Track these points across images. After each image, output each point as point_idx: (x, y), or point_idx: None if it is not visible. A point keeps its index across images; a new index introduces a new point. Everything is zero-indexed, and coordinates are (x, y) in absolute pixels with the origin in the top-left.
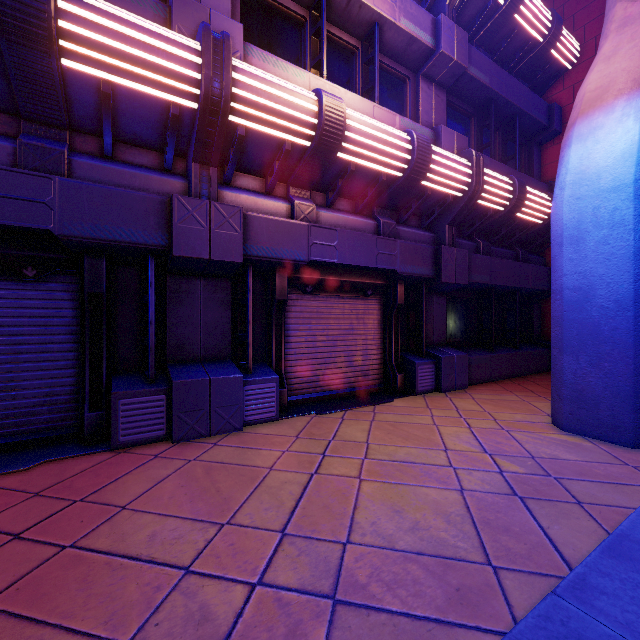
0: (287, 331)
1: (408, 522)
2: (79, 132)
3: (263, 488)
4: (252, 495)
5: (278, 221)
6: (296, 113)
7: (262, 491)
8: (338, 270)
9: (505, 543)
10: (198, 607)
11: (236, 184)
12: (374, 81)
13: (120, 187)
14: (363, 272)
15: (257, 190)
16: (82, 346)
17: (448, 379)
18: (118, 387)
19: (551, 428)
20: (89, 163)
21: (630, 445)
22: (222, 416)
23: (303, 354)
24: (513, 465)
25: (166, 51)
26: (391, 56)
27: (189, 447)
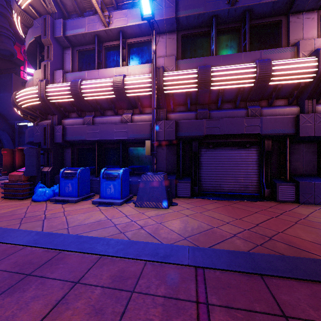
0: None
1: None
2: (260, 100)
3: None
4: None
5: None
6: None
7: None
8: None
9: None
10: None
11: (319, 102)
12: None
13: (275, 115)
14: None
15: None
16: (261, 168)
17: None
18: (276, 182)
19: None
20: (265, 110)
21: None
22: (320, 198)
23: None
24: None
25: (303, 66)
26: None
27: (309, 206)
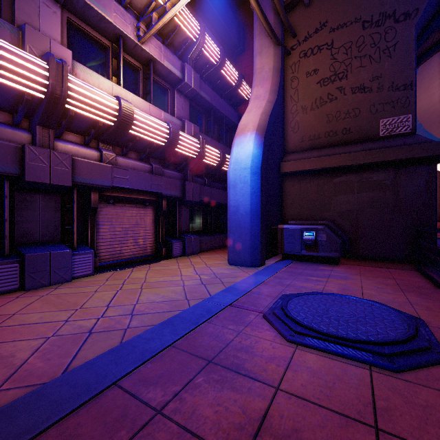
0: (97, 225)
1: (161, 296)
2: None
3: (94, 297)
4: (89, 300)
5: (93, 163)
6: (106, 108)
7: (93, 298)
8: (129, 191)
9: (194, 295)
10: (77, 326)
11: (64, 138)
12: (150, 90)
13: None
14: (144, 193)
15: (78, 142)
16: None
17: (189, 249)
18: None
19: (226, 264)
20: None
21: (249, 266)
22: (58, 274)
23: (107, 238)
24: (206, 277)
25: (26, 66)
26: (160, 76)
27: (39, 291)
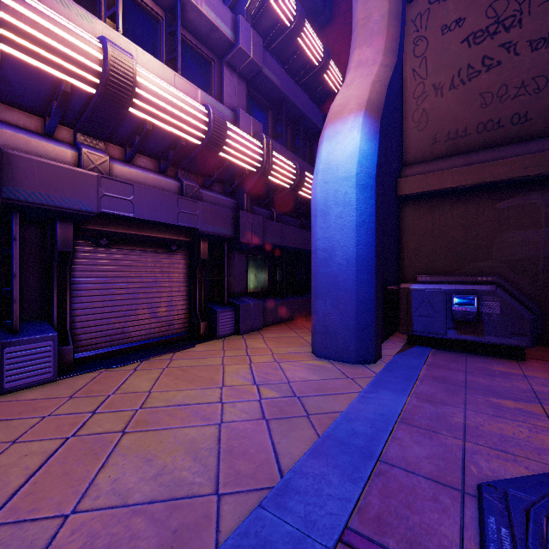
0: (76, 285)
1: (155, 469)
2: None
3: None
4: None
5: (56, 166)
6: (73, 53)
7: None
8: (138, 225)
9: (238, 467)
10: None
11: None
12: (177, 52)
13: None
14: (166, 228)
15: (32, 129)
16: None
17: (246, 323)
18: None
19: (310, 356)
20: None
21: (354, 362)
22: None
23: (97, 308)
24: (272, 392)
25: None
26: (196, 36)
27: None
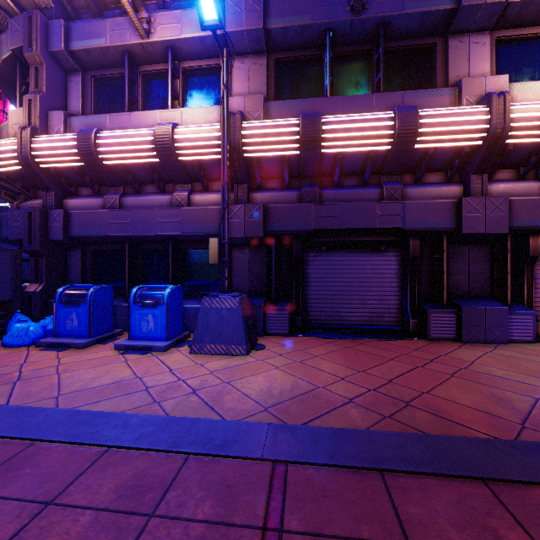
0: (534, 279)
1: None
2: (403, 174)
3: None
4: None
5: (534, 199)
6: None
7: None
8: None
9: None
10: None
11: (493, 179)
12: None
13: (425, 198)
14: None
15: (509, 179)
16: (404, 284)
17: None
18: (428, 307)
19: None
20: (411, 189)
21: None
22: (493, 332)
23: None
24: None
25: (468, 120)
26: None
27: (477, 346)
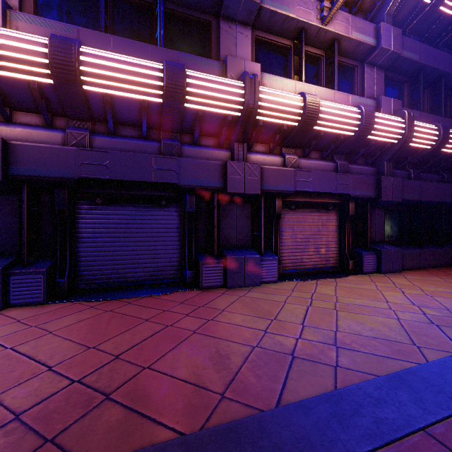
0: (280, 232)
1: (367, 327)
2: (182, 133)
3: (285, 309)
4: (280, 311)
5: (278, 169)
6: (291, 109)
7: (285, 310)
8: (311, 195)
9: (424, 339)
10: (277, 341)
11: (253, 150)
12: (334, 76)
13: (201, 158)
14: (326, 195)
15: (264, 152)
16: (183, 238)
17: (386, 265)
18: (201, 259)
19: None
20: (188, 148)
21: None
22: (250, 277)
23: (289, 246)
24: (433, 312)
25: (228, 91)
26: (345, 55)
27: (237, 291)
